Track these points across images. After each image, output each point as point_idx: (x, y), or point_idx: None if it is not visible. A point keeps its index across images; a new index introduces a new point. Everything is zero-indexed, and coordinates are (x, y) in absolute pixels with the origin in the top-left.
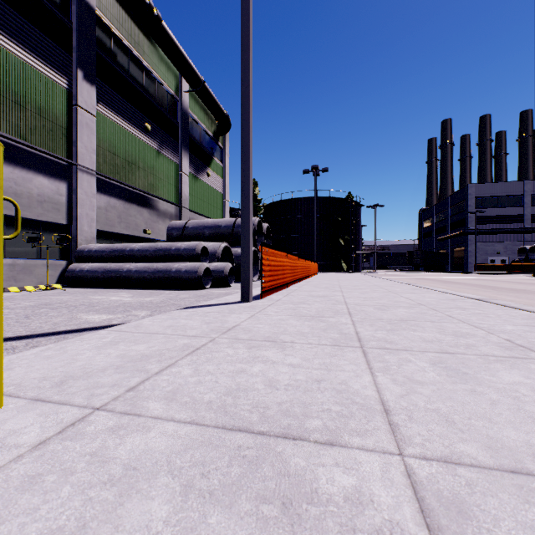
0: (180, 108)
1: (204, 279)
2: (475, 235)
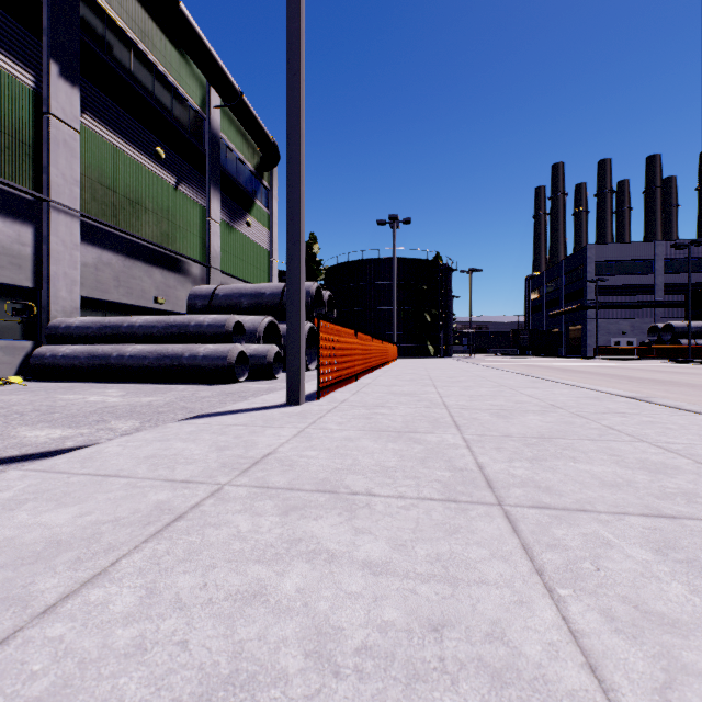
0: (207, 129)
1: (238, 368)
2: (595, 309)
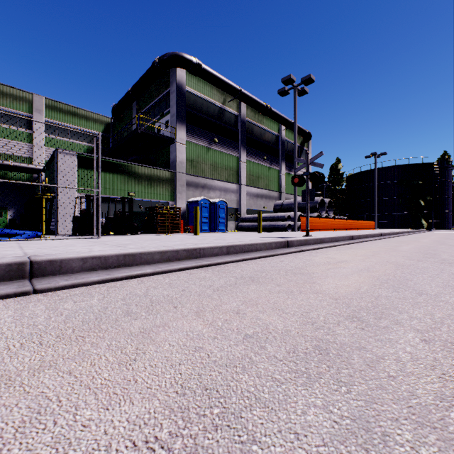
0: (280, 140)
1: (288, 228)
2: None
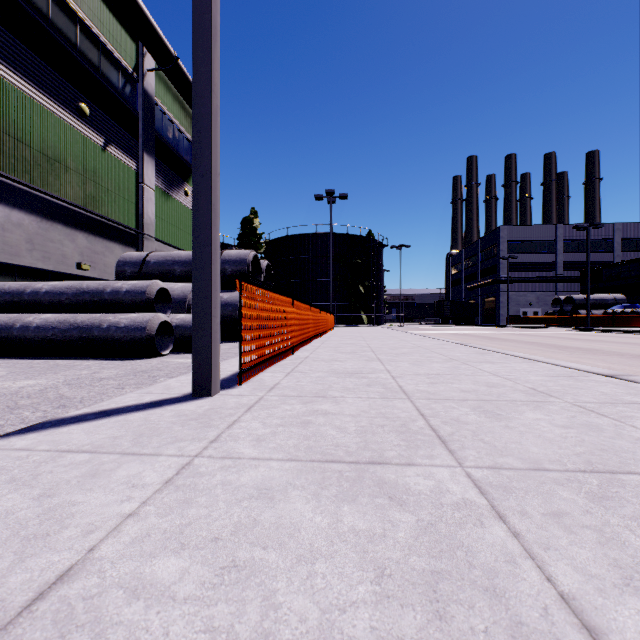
0: (140, 92)
1: (161, 340)
2: (507, 283)
